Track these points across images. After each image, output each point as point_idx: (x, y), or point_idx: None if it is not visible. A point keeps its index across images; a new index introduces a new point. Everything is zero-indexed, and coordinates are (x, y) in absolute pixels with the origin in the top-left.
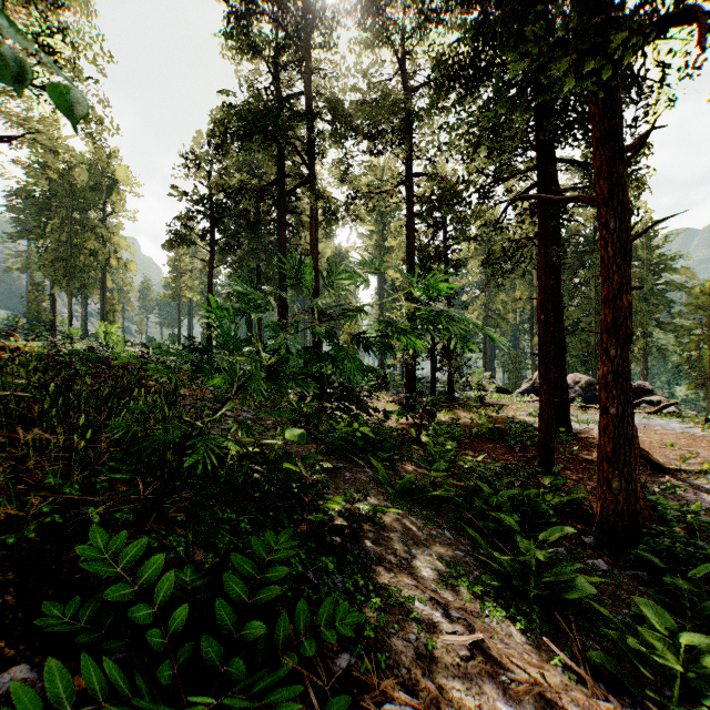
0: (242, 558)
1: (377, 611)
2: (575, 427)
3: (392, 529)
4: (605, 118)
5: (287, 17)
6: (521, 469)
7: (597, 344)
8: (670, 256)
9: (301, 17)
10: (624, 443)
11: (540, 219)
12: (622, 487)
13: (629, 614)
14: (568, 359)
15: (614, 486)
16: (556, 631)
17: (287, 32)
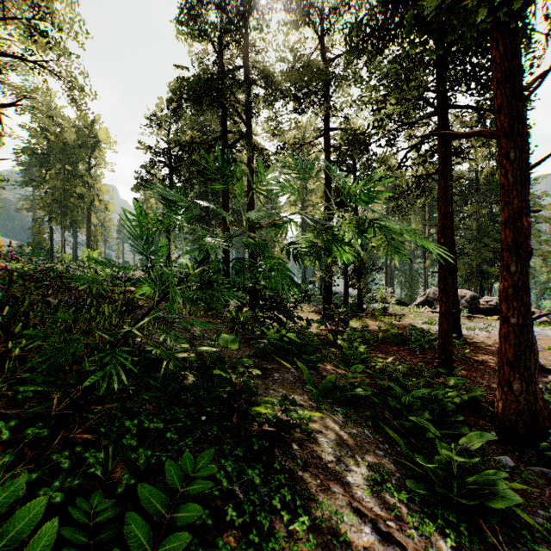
0: (151, 490)
1: (305, 530)
2: (464, 333)
3: (316, 430)
4: (505, 60)
5: (229, 6)
6: (426, 370)
7: (478, 266)
8: (538, 195)
9: (240, 5)
10: (523, 349)
11: (440, 157)
12: (522, 389)
13: (545, 515)
14: None
15: (514, 388)
16: (482, 541)
17: (229, 18)
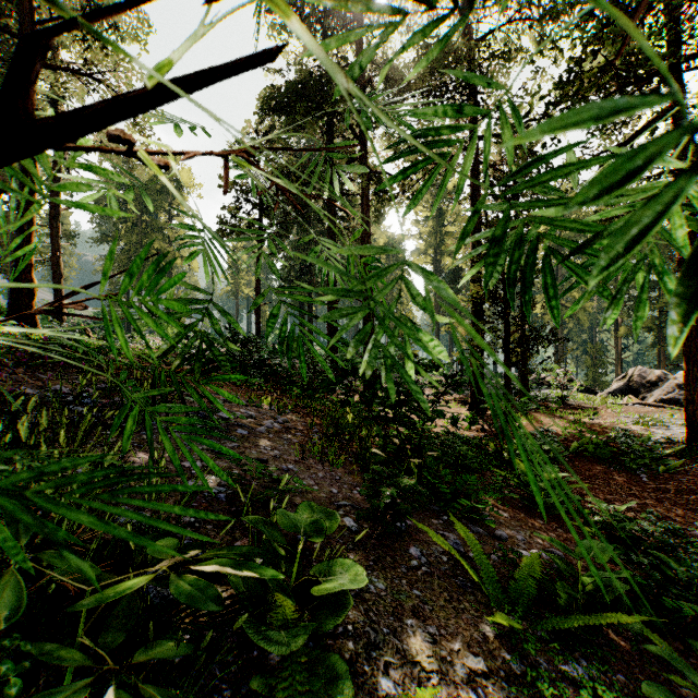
0: None
1: None
2: None
3: None
4: None
5: None
6: None
7: None
8: None
9: None
10: None
11: None
12: None
13: None
14: (665, 353)
15: None
16: None
17: None
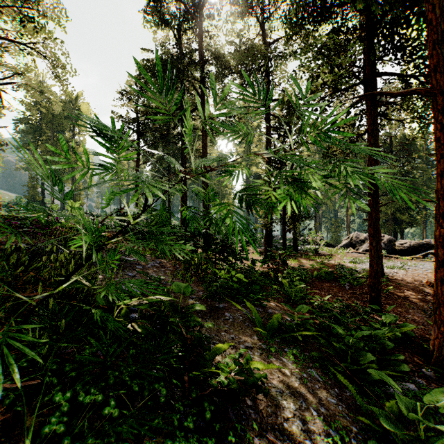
0: None
1: None
2: (385, 271)
3: (268, 377)
4: (440, 22)
5: None
6: (362, 308)
7: (392, 214)
8: None
9: None
10: None
11: (370, 118)
12: None
13: None
14: None
15: None
16: None
17: (187, 9)
